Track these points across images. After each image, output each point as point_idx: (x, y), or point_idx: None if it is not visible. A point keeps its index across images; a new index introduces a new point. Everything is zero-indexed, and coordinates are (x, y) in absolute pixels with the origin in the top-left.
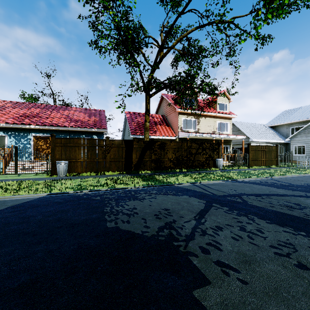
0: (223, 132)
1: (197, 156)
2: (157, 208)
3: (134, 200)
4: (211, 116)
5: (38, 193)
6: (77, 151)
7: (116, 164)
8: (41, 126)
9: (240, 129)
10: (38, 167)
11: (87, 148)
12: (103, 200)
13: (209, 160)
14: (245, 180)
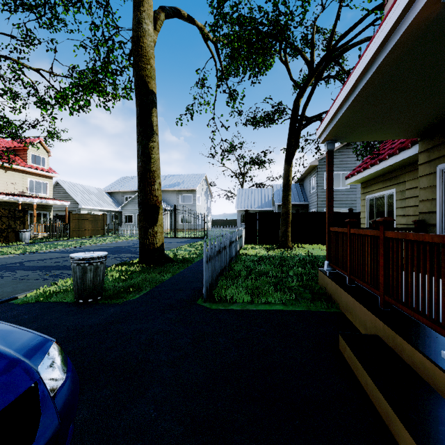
0: (38, 195)
1: None
2: None
3: None
4: (17, 169)
5: None
6: None
7: None
8: None
9: (68, 191)
10: None
11: None
12: None
13: (8, 232)
14: (47, 251)
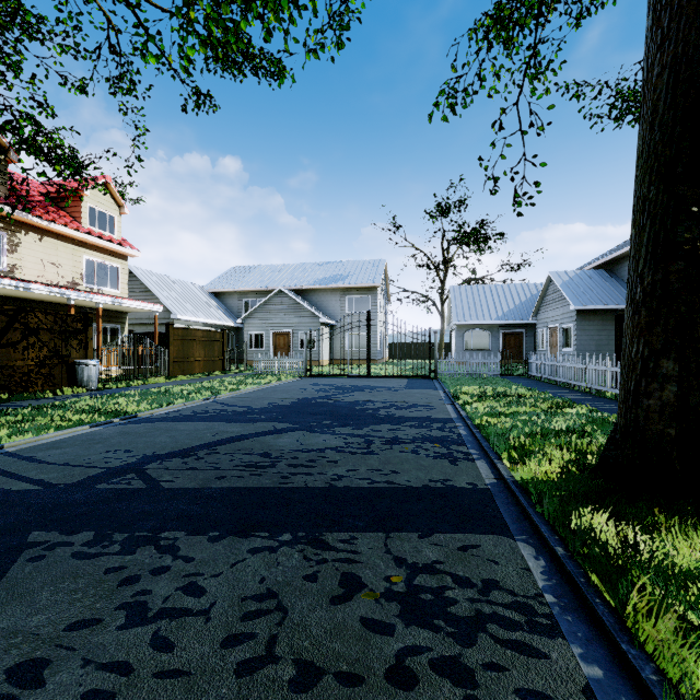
0: (102, 290)
1: (2, 353)
2: None
3: None
4: (64, 235)
5: None
6: None
7: None
8: None
9: (151, 287)
10: None
11: None
12: None
13: (53, 366)
14: (159, 414)
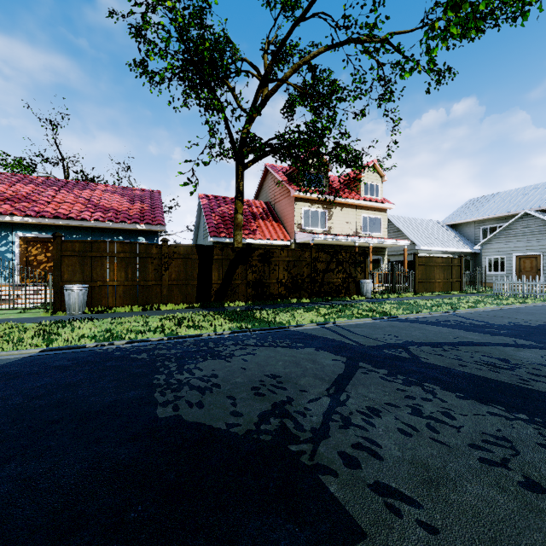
0: (371, 234)
1: (328, 275)
2: (256, 374)
3: (213, 359)
4: (352, 204)
5: (21, 350)
6: (106, 266)
7: (182, 291)
8: (35, 218)
9: (401, 228)
10: (29, 297)
11: (126, 261)
12: (154, 361)
13: (349, 282)
14: (411, 318)
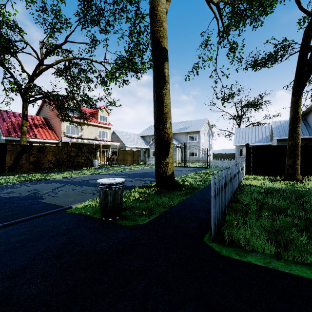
0: (103, 139)
1: (77, 158)
2: (29, 189)
3: (11, 189)
4: (93, 125)
5: None
6: None
7: None
8: None
9: (119, 136)
10: None
11: None
12: None
13: (87, 161)
14: (104, 173)
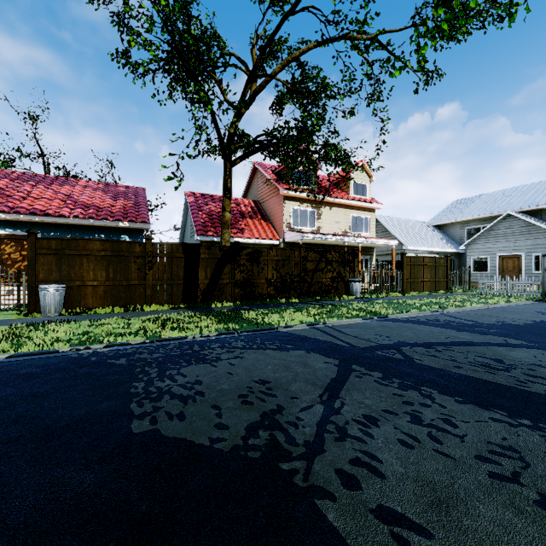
0: (360, 234)
1: (317, 274)
2: (244, 380)
3: (198, 364)
4: (340, 204)
5: None
6: (85, 265)
7: (167, 291)
8: (9, 214)
9: (389, 228)
10: (2, 298)
11: (107, 260)
12: (133, 366)
13: (338, 282)
14: (401, 318)
